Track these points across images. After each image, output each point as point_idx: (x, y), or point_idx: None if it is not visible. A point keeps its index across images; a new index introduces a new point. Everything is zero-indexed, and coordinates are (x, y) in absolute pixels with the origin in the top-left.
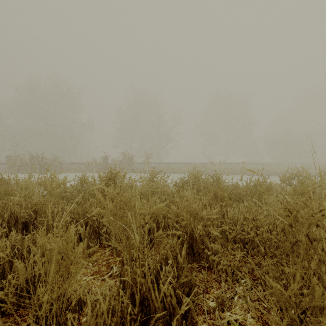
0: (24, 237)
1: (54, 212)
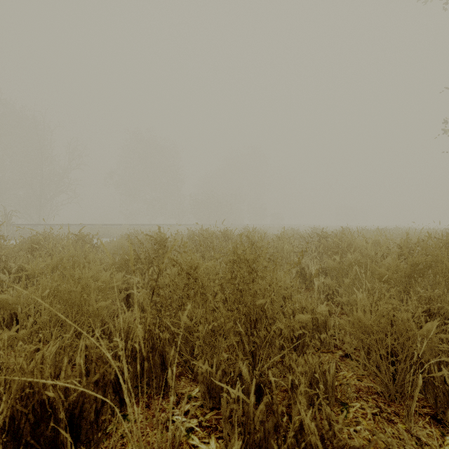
0: None
1: None
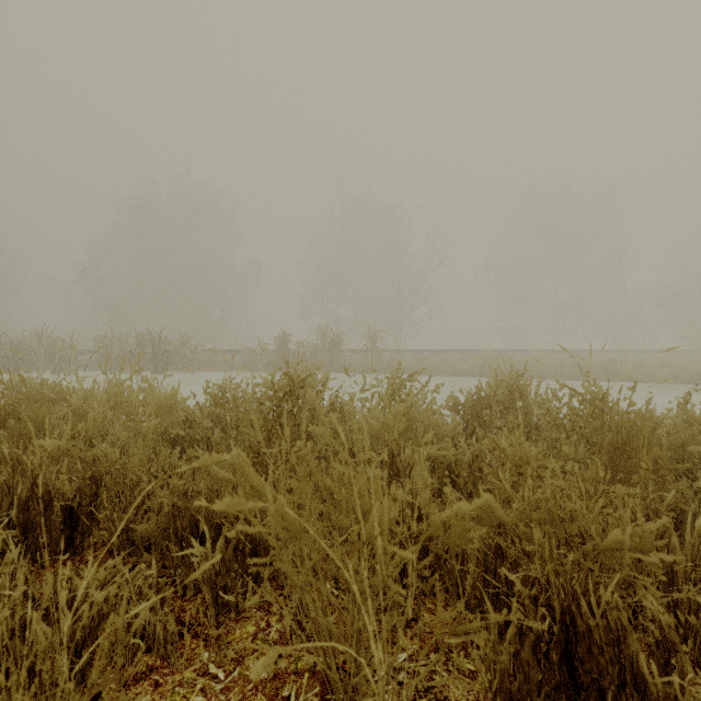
0: (37, 571)
1: (139, 484)
